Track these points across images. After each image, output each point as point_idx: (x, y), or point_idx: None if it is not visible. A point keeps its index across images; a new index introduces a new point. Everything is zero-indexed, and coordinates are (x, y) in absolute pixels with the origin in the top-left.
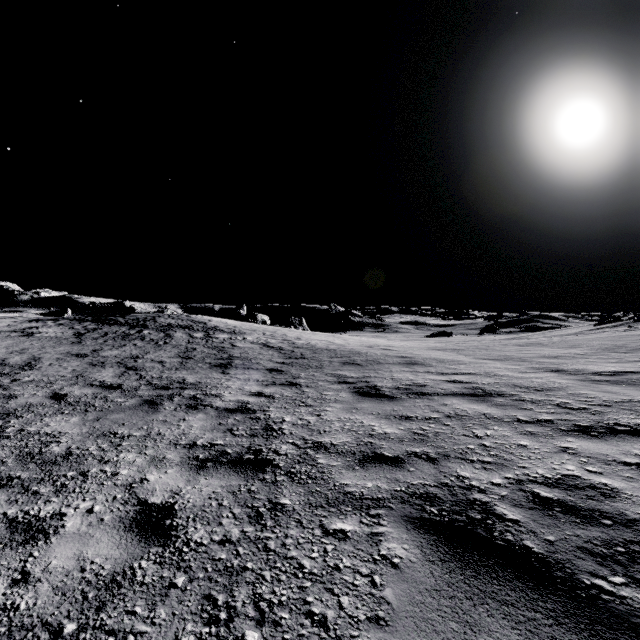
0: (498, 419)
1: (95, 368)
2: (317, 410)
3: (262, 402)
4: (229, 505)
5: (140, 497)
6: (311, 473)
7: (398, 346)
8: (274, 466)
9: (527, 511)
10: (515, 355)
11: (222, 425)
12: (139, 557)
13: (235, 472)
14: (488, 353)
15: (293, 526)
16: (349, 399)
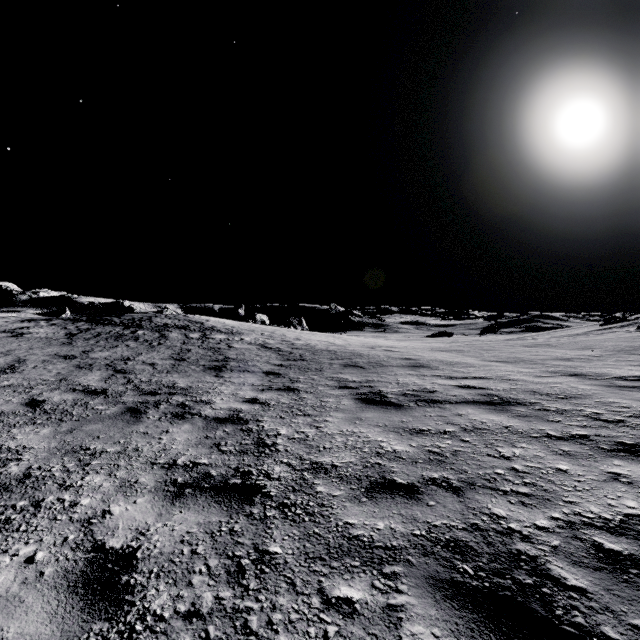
0: (524, 434)
1: (81, 371)
2: (316, 420)
3: (256, 410)
4: (204, 553)
5: (97, 539)
6: (308, 506)
7: (401, 347)
8: (264, 495)
9: (593, 573)
10: (525, 357)
11: (209, 439)
12: (75, 639)
13: (217, 503)
14: (496, 355)
15: (283, 590)
16: (352, 407)
